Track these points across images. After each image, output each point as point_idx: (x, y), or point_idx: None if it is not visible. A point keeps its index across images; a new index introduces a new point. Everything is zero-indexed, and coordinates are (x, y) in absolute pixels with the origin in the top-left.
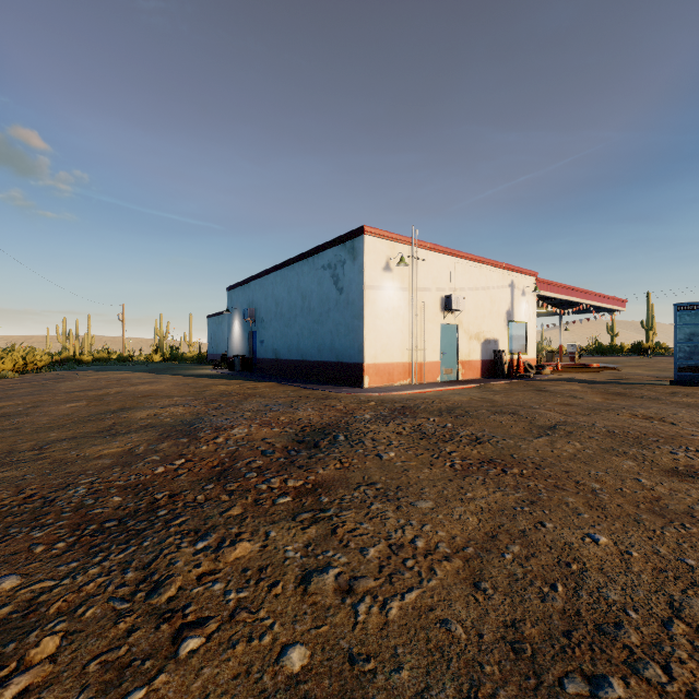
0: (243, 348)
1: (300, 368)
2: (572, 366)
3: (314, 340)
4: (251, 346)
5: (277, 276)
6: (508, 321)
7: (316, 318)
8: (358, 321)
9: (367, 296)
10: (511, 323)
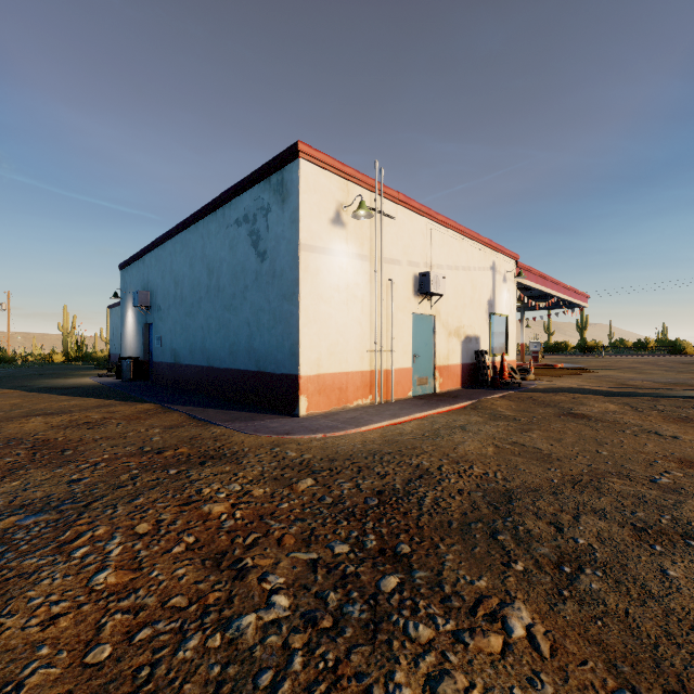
0: (136, 348)
1: (206, 379)
2: (537, 366)
3: (223, 336)
4: (147, 345)
5: (177, 243)
6: (490, 313)
7: (226, 302)
8: (290, 304)
9: (304, 262)
10: (492, 316)
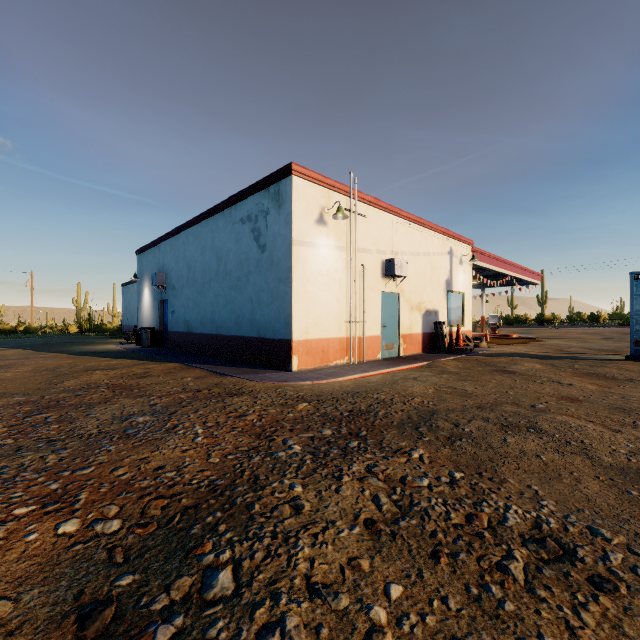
0: (152, 320)
1: (215, 344)
2: (495, 337)
3: (230, 310)
4: (162, 317)
5: (190, 235)
6: (447, 291)
7: (233, 283)
8: (285, 286)
9: (296, 254)
10: (450, 293)
